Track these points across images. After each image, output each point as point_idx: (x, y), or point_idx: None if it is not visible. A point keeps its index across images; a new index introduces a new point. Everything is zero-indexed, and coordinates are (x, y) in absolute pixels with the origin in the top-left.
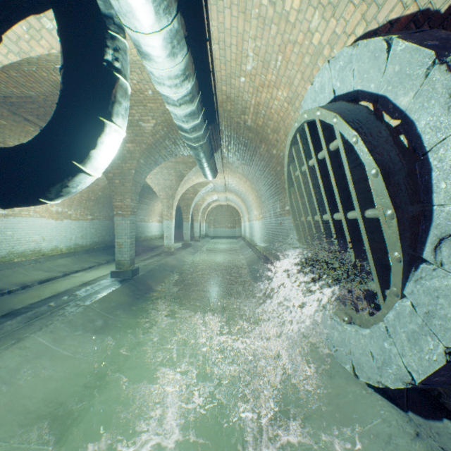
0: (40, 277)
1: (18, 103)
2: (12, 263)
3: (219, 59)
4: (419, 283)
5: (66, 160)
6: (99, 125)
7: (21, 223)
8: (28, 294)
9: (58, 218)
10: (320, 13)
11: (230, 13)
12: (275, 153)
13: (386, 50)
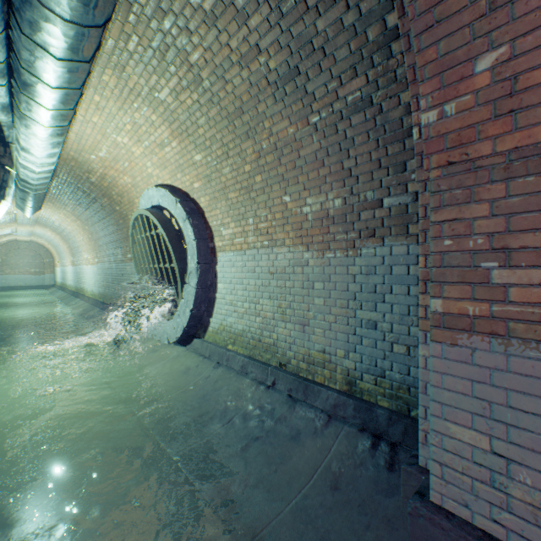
0: None
1: None
2: None
3: (74, 140)
4: (186, 291)
5: None
6: None
7: None
8: None
9: None
10: (152, 164)
11: (93, 130)
12: (119, 210)
13: (176, 203)
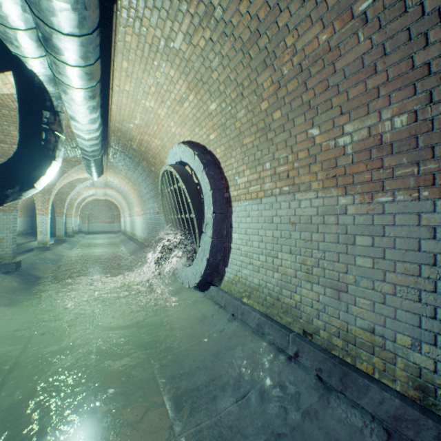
0: None
1: None
2: None
3: (116, 112)
4: (203, 240)
5: (27, 182)
6: (50, 164)
7: None
8: None
9: None
10: (174, 123)
11: (127, 99)
12: (154, 170)
13: (194, 156)
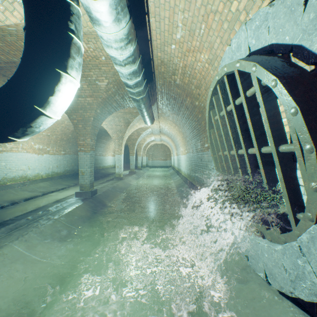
0: (25, 196)
1: (6, 67)
2: (5, 186)
3: (155, 30)
4: None
5: (28, 104)
6: (56, 76)
7: (12, 157)
8: (15, 209)
9: (39, 153)
10: None
11: None
12: (197, 104)
13: (303, 2)
